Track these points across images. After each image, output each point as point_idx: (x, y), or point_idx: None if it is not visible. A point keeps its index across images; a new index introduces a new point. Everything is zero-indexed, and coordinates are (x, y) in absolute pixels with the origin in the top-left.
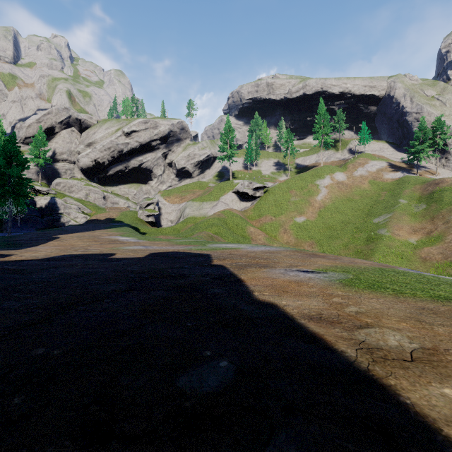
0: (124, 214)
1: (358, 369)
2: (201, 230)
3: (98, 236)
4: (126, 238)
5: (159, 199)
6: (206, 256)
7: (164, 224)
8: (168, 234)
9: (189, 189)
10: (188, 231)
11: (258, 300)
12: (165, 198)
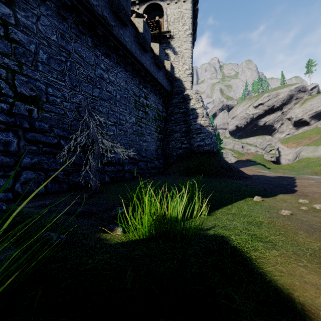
0: (255, 156)
1: (295, 183)
2: (310, 168)
3: (252, 170)
4: (264, 171)
5: (278, 145)
6: (293, 177)
7: (282, 162)
8: (285, 169)
9: (305, 136)
10: (300, 168)
11: (294, 181)
12: (283, 144)
